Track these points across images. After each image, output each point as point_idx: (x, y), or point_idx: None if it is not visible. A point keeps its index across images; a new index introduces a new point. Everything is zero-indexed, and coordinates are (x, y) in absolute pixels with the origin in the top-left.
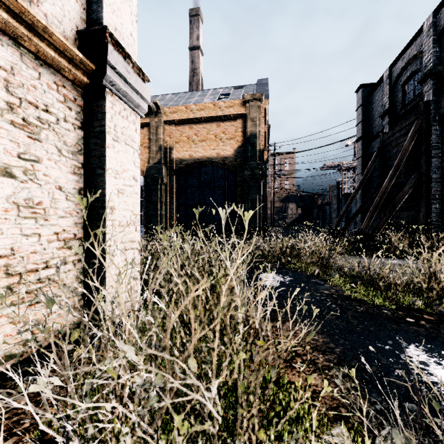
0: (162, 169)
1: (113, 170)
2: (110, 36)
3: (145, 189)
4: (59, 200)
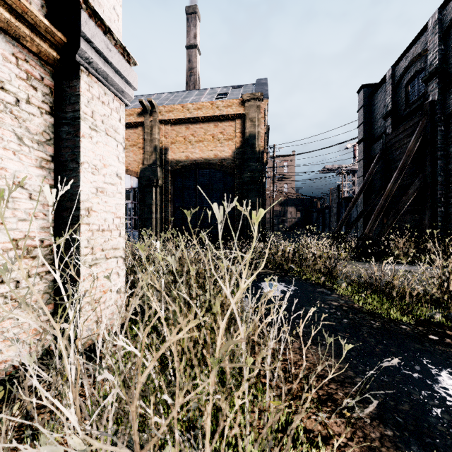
0: (157, 171)
1: (90, 164)
2: (85, 3)
3: (139, 192)
4: (19, 199)
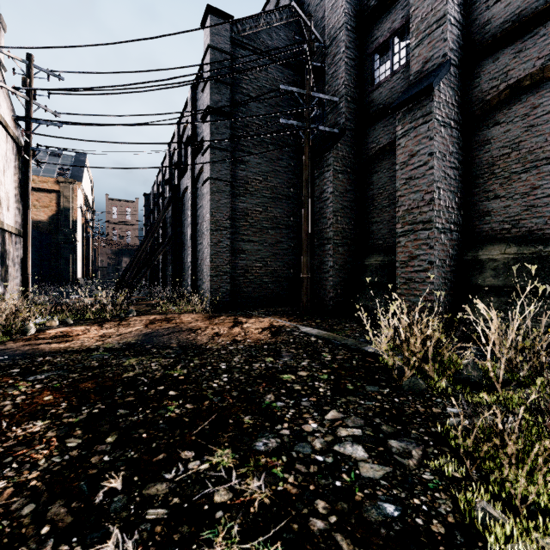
0: None
1: None
2: None
3: None
4: None
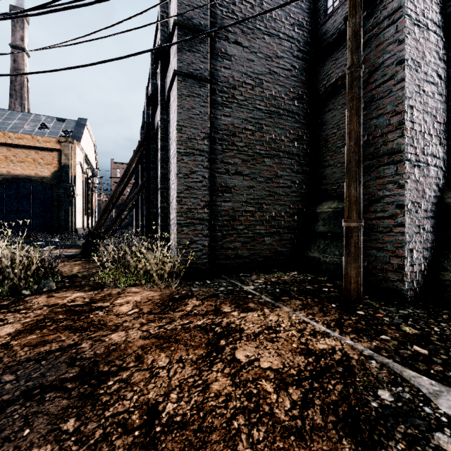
0: None
1: None
2: None
3: None
4: None
